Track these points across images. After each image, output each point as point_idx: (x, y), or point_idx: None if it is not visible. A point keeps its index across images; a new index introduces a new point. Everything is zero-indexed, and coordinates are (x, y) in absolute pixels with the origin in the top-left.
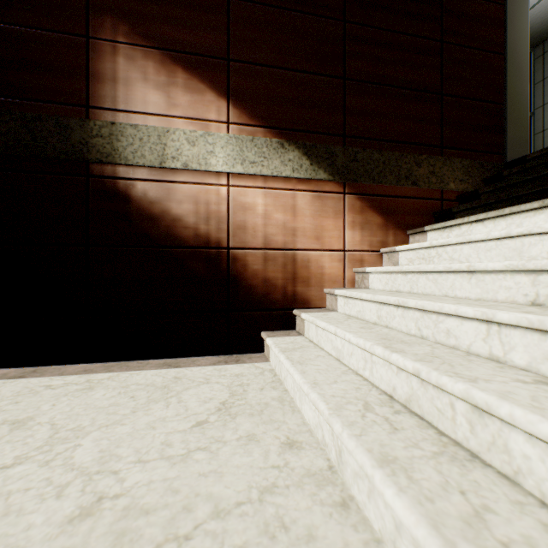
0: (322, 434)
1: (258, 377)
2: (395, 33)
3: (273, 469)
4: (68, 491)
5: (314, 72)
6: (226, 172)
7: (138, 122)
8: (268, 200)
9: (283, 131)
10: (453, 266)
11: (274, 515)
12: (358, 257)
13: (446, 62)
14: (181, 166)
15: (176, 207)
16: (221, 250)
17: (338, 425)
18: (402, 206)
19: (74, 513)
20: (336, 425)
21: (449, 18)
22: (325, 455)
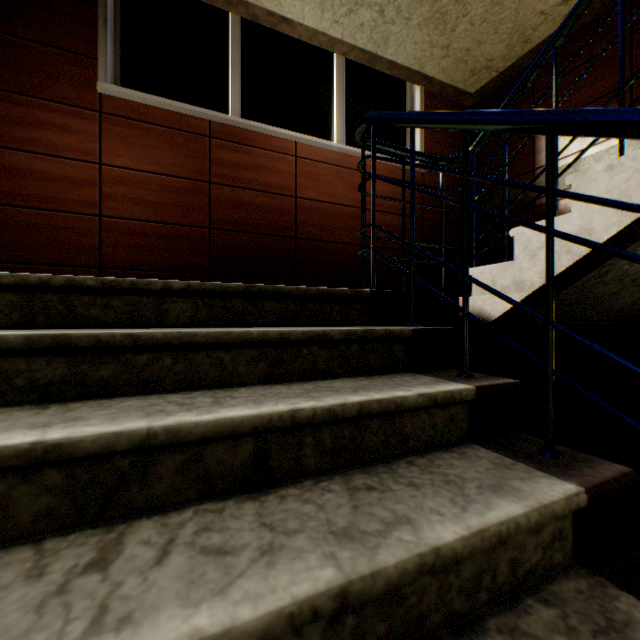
0: None
1: None
2: None
3: None
4: None
5: None
6: None
7: (560, 165)
8: None
9: None
10: None
11: None
12: None
13: None
14: None
15: None
16: None
17: None
18: None
19: None
20: None
21: None
22: None
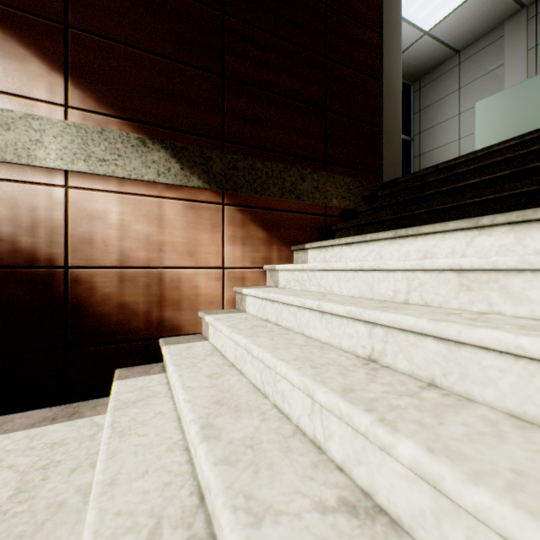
0: None
1: (83, 444)
2: (279, 39)
3: None
4: None
5: (187, 62)
6: (62, 169)
7: None
8: (125, 208)
9: (147, 126)
10: (307, 303)
11: None
12: (239, 274)
13: (330, 79)
14: None
15: None
16: (55, 269)
17: None
18: (286, 221)
19: None
20: None
21: (333, 35)
22: None
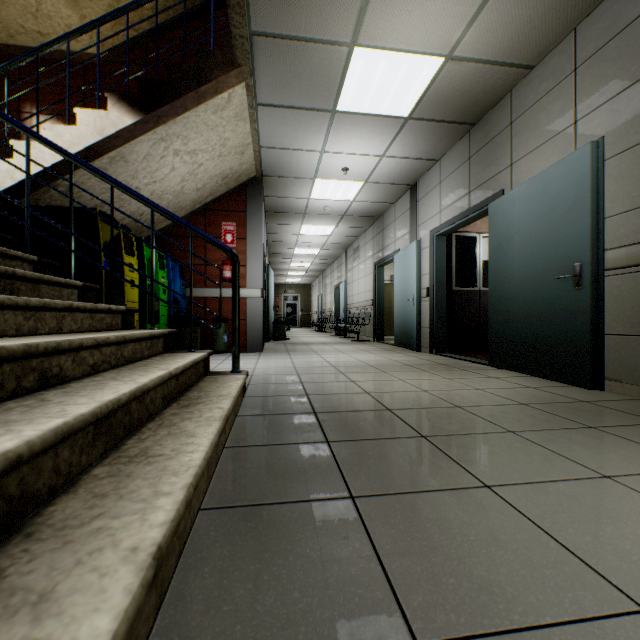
0: None
1: None
2: None
3: None
4: None
5: None
6: None
7: None
8: None
9: None
10: None
11: None
12: None
13: None
14: None
15: None
16: None
17: None
18: None
19: None
20: None
21: None
22: None
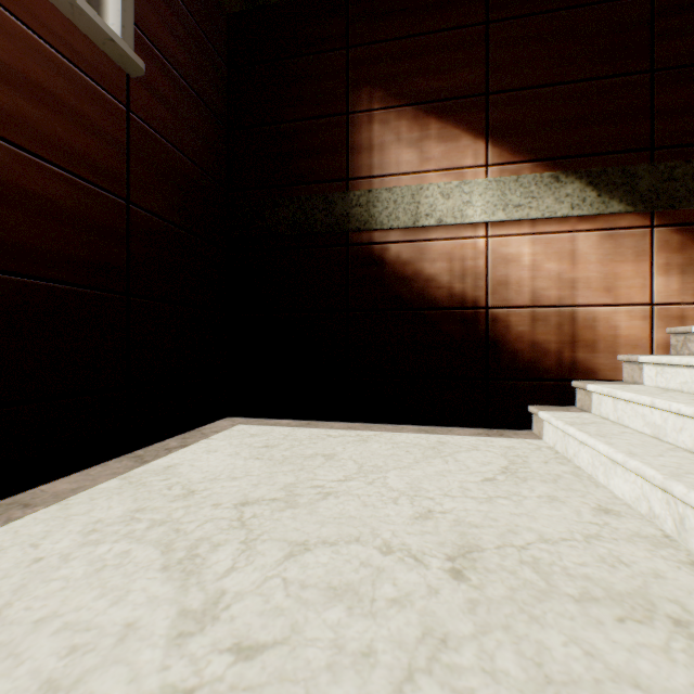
0: (647, 506)
1: (534, 451)
2: None
3: (591, 524)
4: (400, 502)
5: (602, 76)
6: (484, 222)
7: (391, 185)
8: (536, 248)
9: (557, 161)
10: None
11: (607, 554)
12: (675, 312)
13: None
14: (435, 223)
15: (429, 267)
16: (478, 310)
17: (680, 487)
18: None
19: (415, 514)
20: (677, 487)
21: None
22: (656, 526)
